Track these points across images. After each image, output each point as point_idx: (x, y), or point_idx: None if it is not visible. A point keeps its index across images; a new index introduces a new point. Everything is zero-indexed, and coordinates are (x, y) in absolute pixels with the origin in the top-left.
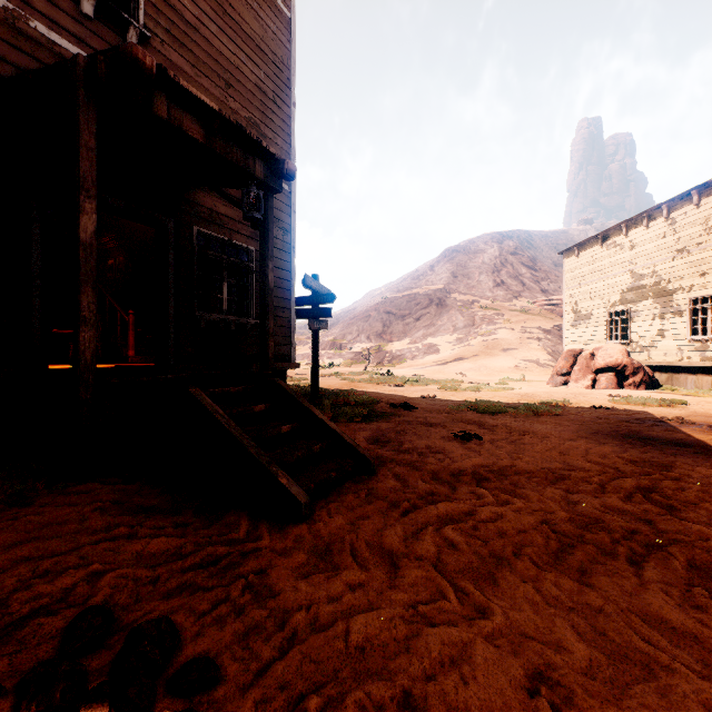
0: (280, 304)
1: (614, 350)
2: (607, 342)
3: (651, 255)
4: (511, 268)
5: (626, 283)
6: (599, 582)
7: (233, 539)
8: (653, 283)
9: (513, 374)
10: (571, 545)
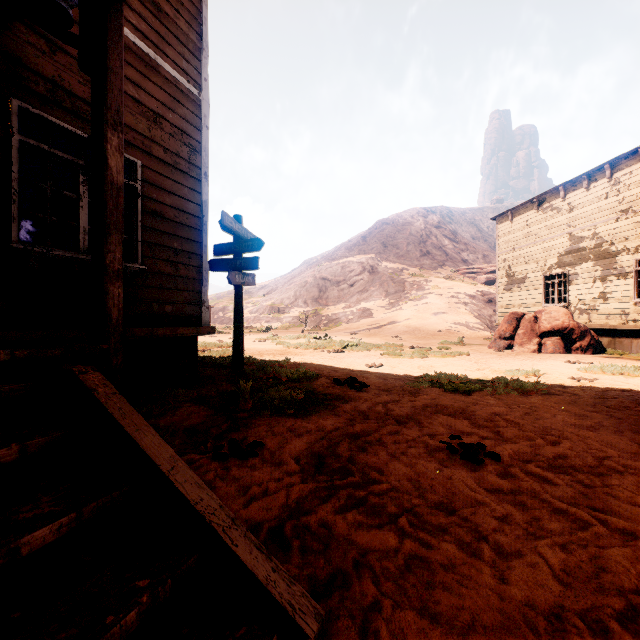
0: (185, 247)
1: (559, 313)
2: (544, 305)
3: (591, 217)
4: (435, 240)
5: (564, 246)
6: None
7: None
8: (594, 245)
9: (446, 337)
10: None
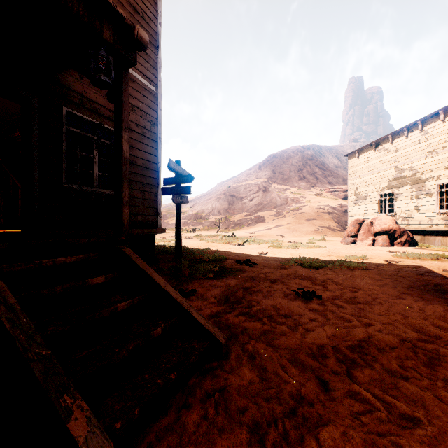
0: (148, 181)
1: (387, 220)
2: (379, 214)
3: (409, 155)
4: (309, 168)
5: (392, 174)
6: None
7: None
8: (411, 174)
9: (314, 235)
10: None
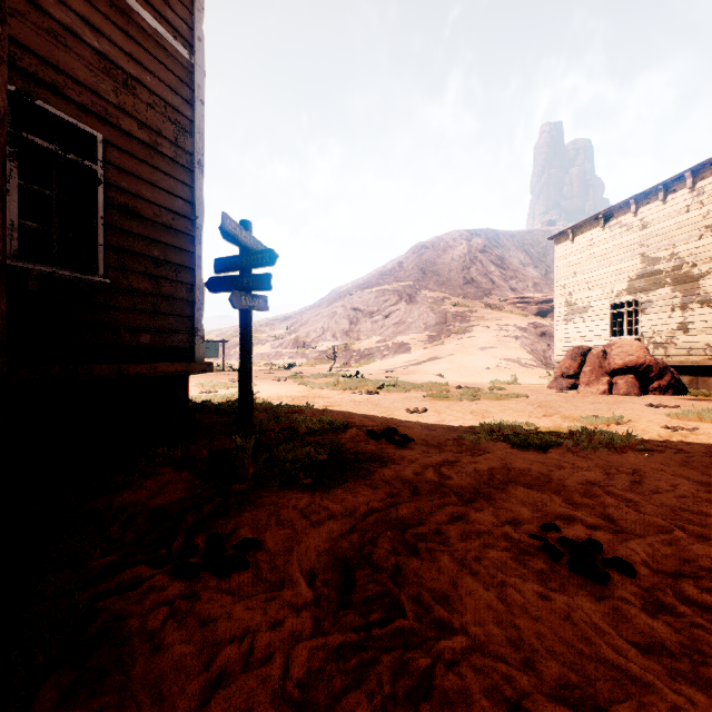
0: (170, 257)
1: (632, 347)
2: (611, 338)
3: (669, 234)
4: (480, 266)
5: (636, 268)
6: None
7: None
8: (672, 267)
9: (496, 375)
10: None
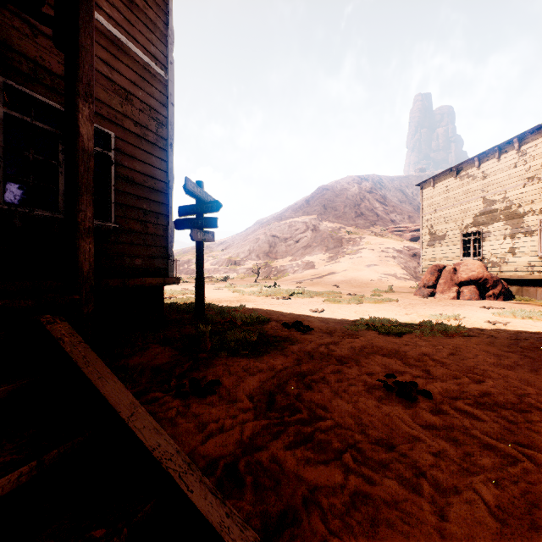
0: (153, 208)
1: (474, 266)
2: (461, 258)
3: (502, 183)
4: (368, 203)
5: (479, 208)
6: None
7: None
8: (504, 207)
9: (378, 285)
10: None
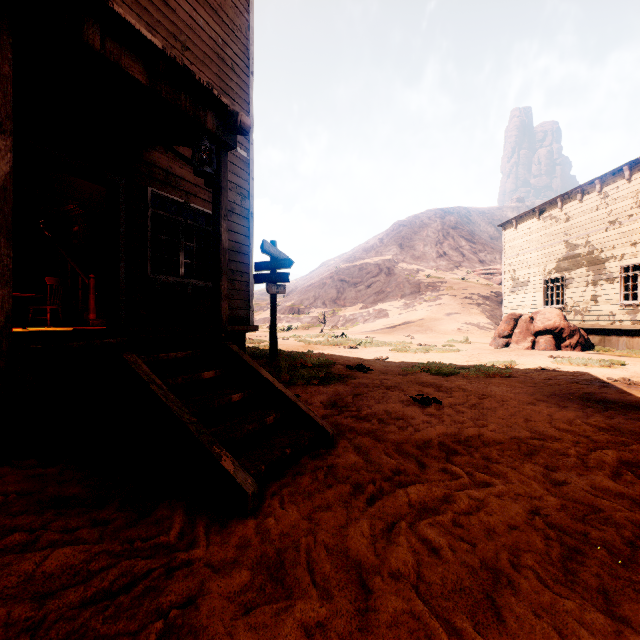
0: (239, 268)
1: (552, 314)
2: (544, 306)
3: (585, 226)
4: (452, 241)
5: (561, 252)
6: (635, 614)
7: (160, 544)
8: (587, 252)
9: (456, 336)
10: (577, 548)
